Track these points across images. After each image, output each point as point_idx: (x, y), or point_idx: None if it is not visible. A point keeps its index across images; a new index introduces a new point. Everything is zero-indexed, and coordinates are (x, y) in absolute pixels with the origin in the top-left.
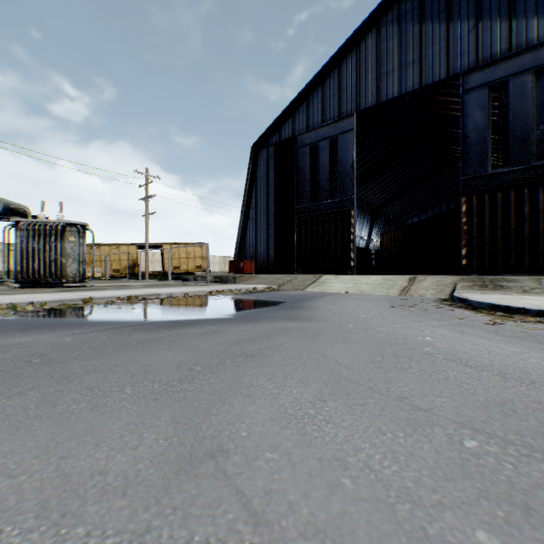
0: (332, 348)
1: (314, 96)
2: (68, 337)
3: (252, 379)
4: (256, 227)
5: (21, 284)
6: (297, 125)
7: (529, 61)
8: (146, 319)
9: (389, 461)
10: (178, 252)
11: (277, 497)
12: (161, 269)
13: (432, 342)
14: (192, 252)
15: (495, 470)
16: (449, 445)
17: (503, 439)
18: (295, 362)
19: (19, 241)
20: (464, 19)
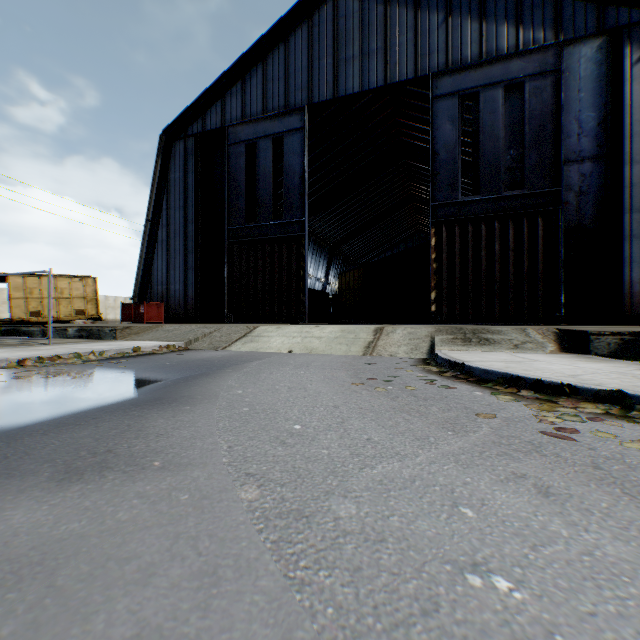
0: None
1: (253, 75)
2: None
3: None
4: (168, 254)
5: None
6: (228, 112)
7: (501, 73)
8: None
9: None
10: (41, 289)
11: None
12: None
13: None
14: (68, 289)
15: None
16: None
17: None
18: None
19: None
20: (434, 9)
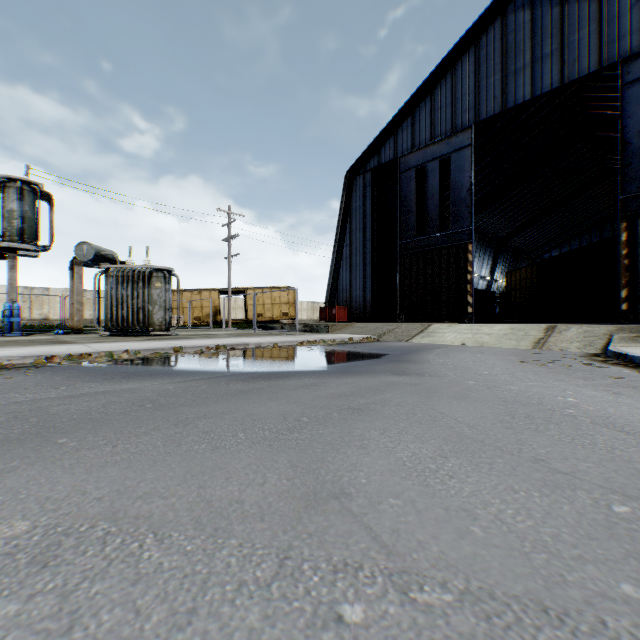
0: (450, 406)
1: (421, 108)
2: (169, 384)
3: (364, 432)
4: (350, 267)
5: (110, 332)
6: (399, 145)
7: None
8: (240, 369)
9: (522, 517)
10: (263, 298)
11: (406, 535)
12: (243, 316)
13: (575, 403)
14: (277, 297)
15: None
16: (593, 508)
17: None
18: (408, 418)
19: (109, 288)
20: None
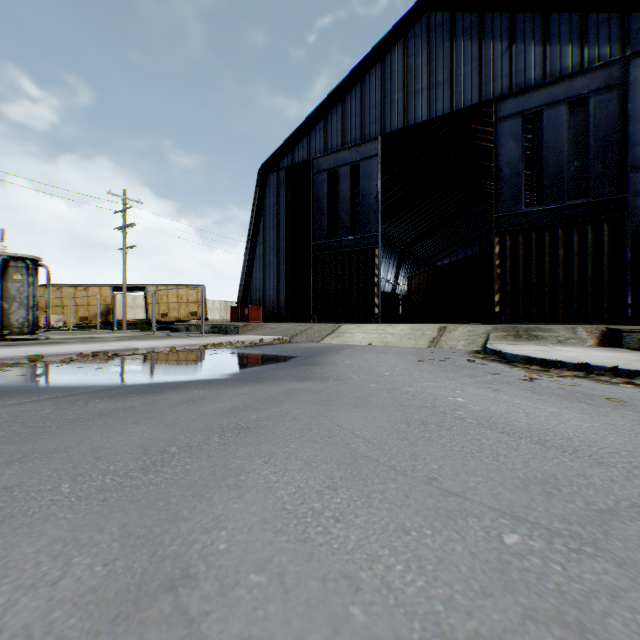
0: (349, 416)
1: (333, 114)
2: None
3: (244, 462)
4: (264, 266)
5: None
6: (313, 146)
7: (564, 91)
8: (114, 382)
9: (413, 574)
10: (167, 296)
11: None
12: (144, 316)
13: (464, 403)
14: (185, 295)
15: (542, 575)
16: (486, 543)
17: (549, 528)
18: (302, 436)
19: None
20: (498, 39)
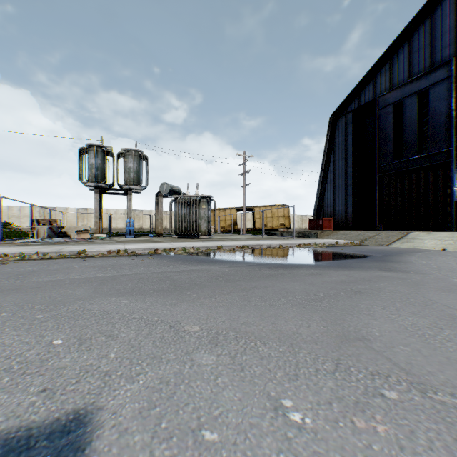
0: (438, 296)
1: (399, 54)
2: (225, 268)
3: (368, 306)
4: (334, 188)
5: (177, 236)
6: (377, 87)
7: None
8: (263, 261)
9: None
10: (265, 213)
11: (417, 366)
12: (251, 226)
13: None
14: (276, 212)
15: None
16: None
17: None
18: (401, 301)
19: (177, 210)
20: None
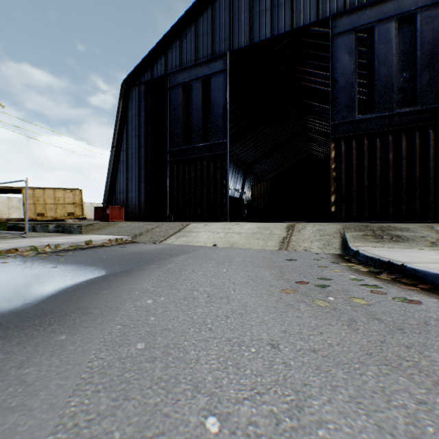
0: None
1: (188, 33)
2: None
3: None
4: (127, 171)
5: None
6: (169, 63)
7: (394, 8)
8: None
9: None
10: (44, 198)
11: None
12: None
13: None
14: (62, 197)
15: None
16: None
17: None
18: None
19: None
20: None
